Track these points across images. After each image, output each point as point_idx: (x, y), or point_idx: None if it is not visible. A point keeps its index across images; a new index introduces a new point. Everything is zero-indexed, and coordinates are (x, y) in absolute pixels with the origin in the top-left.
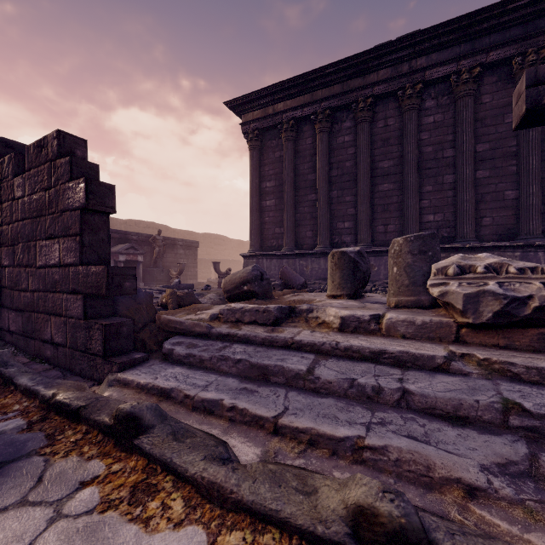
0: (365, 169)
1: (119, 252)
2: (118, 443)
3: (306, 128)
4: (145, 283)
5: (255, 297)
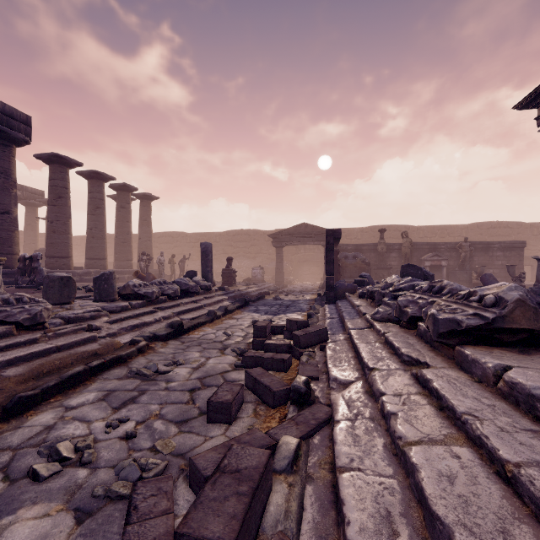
0: None
1: (425, 259)
2: None
3: None
4: None
5: None
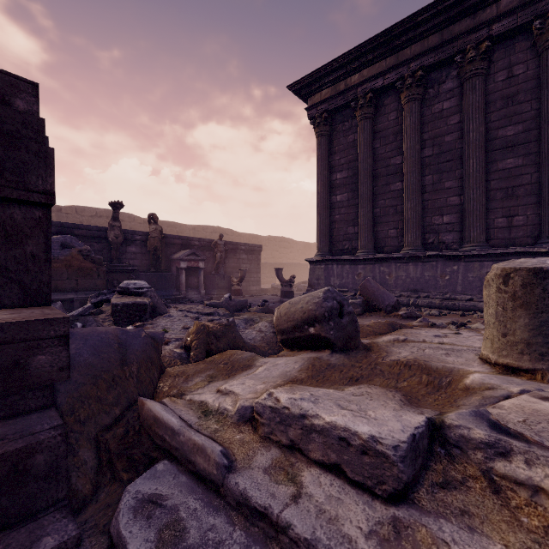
0: (477, 142)
1: (180, 259)
2: None
3: (389, 100)
4: (206, 291)
5: (330, 347)
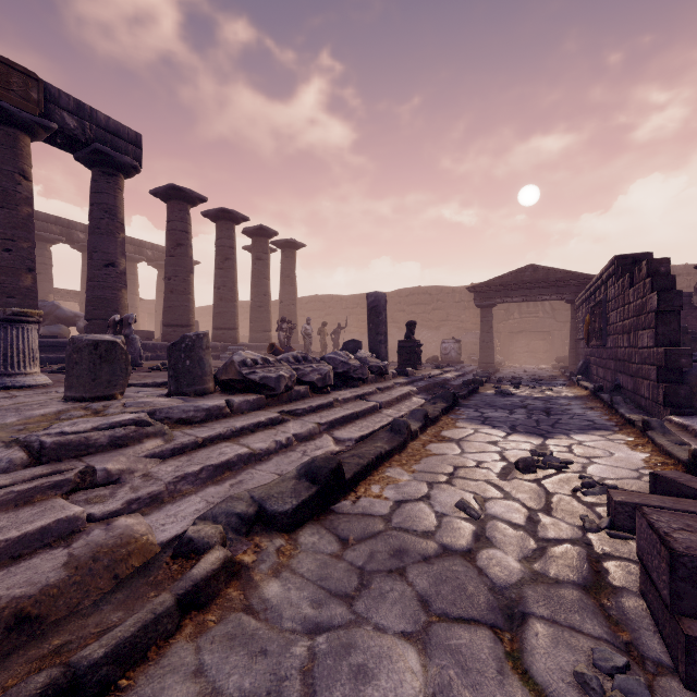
0: None
1: None
2: (643, 435)
3: None
4: None
5: None
